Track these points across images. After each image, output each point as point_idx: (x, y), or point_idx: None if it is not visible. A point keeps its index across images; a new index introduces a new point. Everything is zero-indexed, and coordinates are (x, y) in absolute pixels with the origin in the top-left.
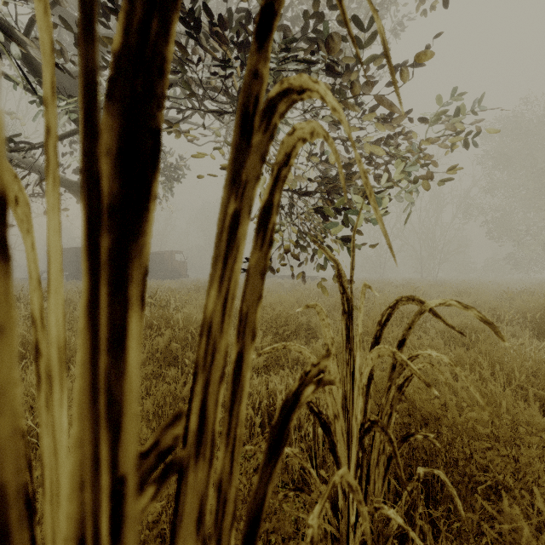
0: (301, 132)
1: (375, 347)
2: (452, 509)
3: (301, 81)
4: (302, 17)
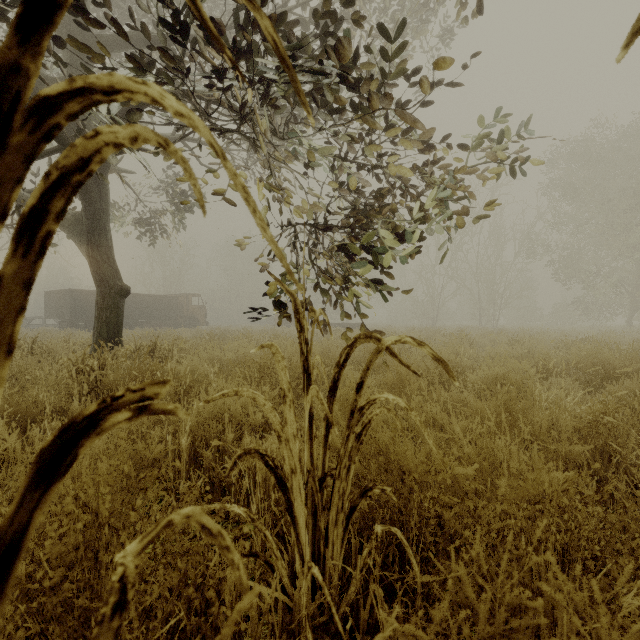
0: (111, 136)
1: (333, 391)
2: (410, 571)
3: (111, 80)
4: (315, 19)
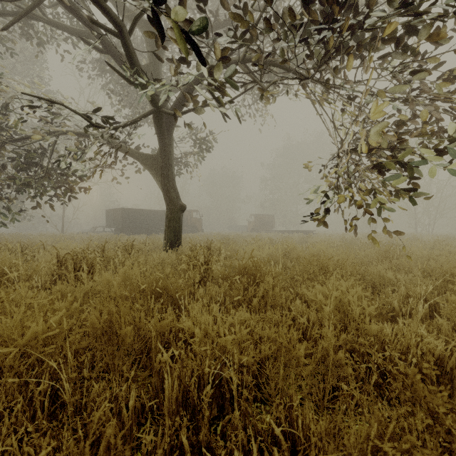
0: None
1: None
2: None
3: None
4: None
